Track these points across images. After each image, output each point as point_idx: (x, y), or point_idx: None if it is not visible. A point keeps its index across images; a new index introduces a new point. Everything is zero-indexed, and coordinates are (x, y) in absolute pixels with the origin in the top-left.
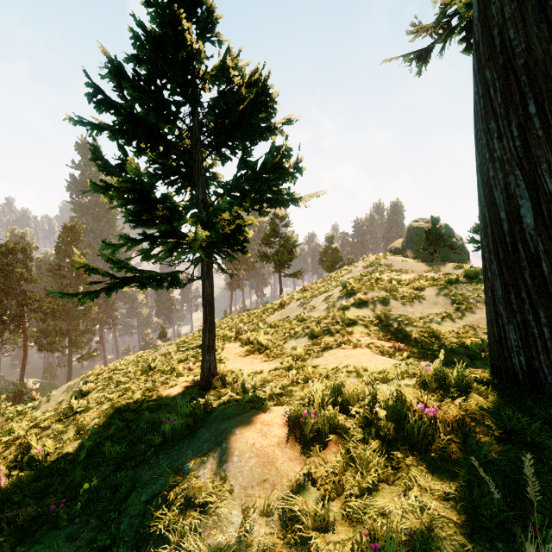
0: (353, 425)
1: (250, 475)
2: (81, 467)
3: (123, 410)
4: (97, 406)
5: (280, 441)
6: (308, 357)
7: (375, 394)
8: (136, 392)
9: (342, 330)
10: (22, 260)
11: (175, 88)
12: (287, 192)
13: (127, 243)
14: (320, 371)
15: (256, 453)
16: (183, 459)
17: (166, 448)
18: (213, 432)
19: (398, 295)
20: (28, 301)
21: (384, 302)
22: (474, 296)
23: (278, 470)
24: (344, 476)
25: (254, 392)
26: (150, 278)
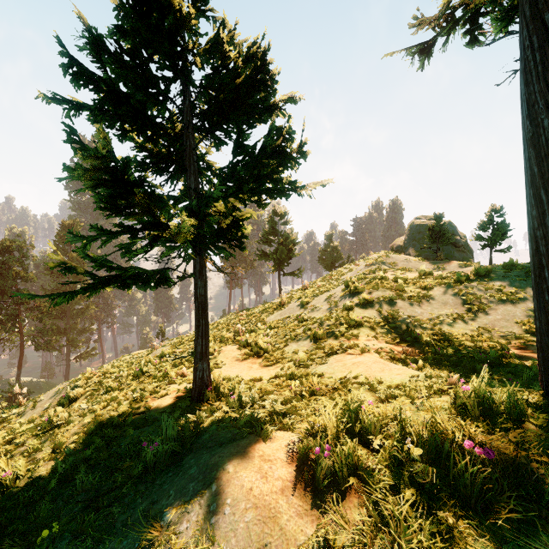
0: (378, 467)
1: (246, 536)
2: (49, 499)
3: (106, 424)
4: (79, 419)
5: (285, 486)
6: (311, 363)
7: (404, 424)
8: (122, 402)
9: (347, 333)
10: (19, 258)
11: (163, 63)
12: (289, 181)
13: (101, 236)
14: (326, 381)
15: (254, 503)
16: (163, 502)
17: (147, 482)
18: (201, 467)
19: (404, 295)
20: (24, 300)
21: (390, 302)
22: (487, 296)
23: (282, 530)
24: (373, 546)
25: (252, 406)
26: (135, 277)
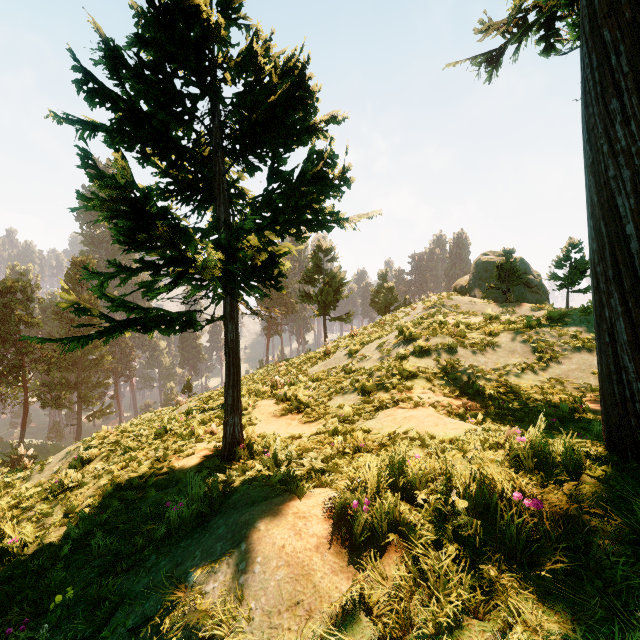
0: (421, 522)
1: (277, 594)
2: (62, 566)
3: (124, 486)
4: (94, 481)
5: (320, 542)
6: (358, 418)
7: (451, 476)
8: (143, 462)
9: (400, 385)
10: (22, 300)
11: (189, 78)
12: (332, 211)
13: (119, 272)
14: (373, 437)
15: (286, 560)
16: (188, 563)
17: (170, 544)
18: (230, 526)
19: (466, 342)
20: (28, 349)
21: (450, 350)
22: (560, 343)
23: (316, 588)
24: (411, 601)
25: (288, 465)
26: (158, 319)
